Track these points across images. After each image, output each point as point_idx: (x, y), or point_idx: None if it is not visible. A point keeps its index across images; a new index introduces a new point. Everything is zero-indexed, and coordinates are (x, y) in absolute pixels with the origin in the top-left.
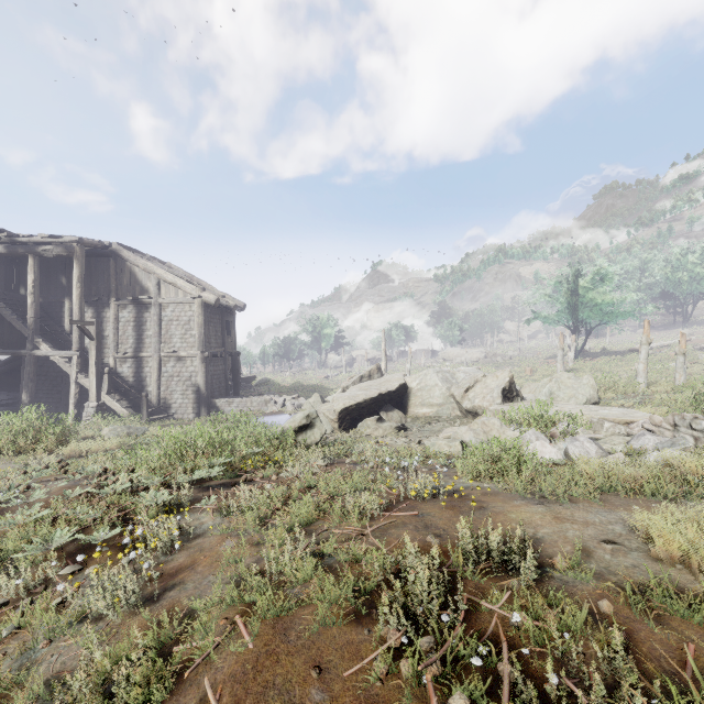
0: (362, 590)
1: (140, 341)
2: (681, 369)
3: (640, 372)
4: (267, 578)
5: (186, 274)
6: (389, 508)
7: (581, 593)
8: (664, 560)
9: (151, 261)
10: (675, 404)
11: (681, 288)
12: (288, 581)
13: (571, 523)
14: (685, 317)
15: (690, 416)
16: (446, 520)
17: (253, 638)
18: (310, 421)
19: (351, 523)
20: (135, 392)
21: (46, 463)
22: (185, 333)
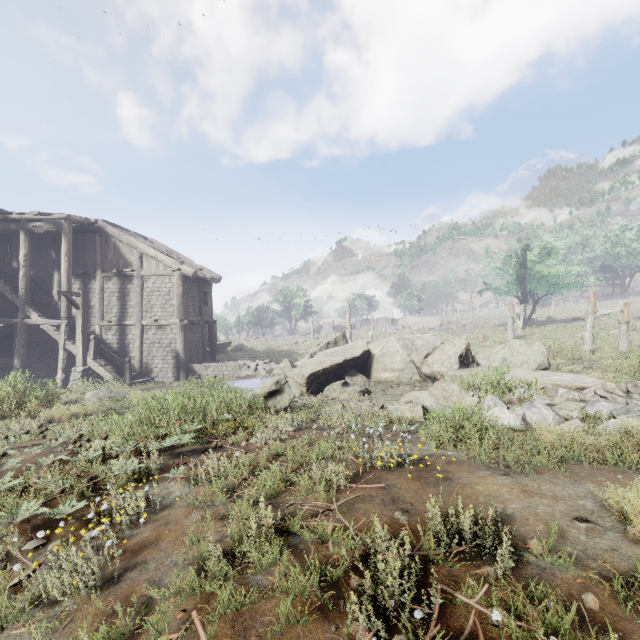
0: (329, 578)
1: (123, 310)
2: (624, 336)
3: (586, 339)
4: (230, 561)
5: (166, 249)
6: (356, 479)
7: (562, 584)
8: None
9: (134, 236)
10: (621, 369)
11: (619, 262)
12: (251, 566)
13: (540, 497)
14: (623, 288)
15: None
16: (412, 493)
17: (210, 638)
18: (280, 387)
19: (317, 495)
20: (119, 357)
21: (28, 428)
22: (165, 303)
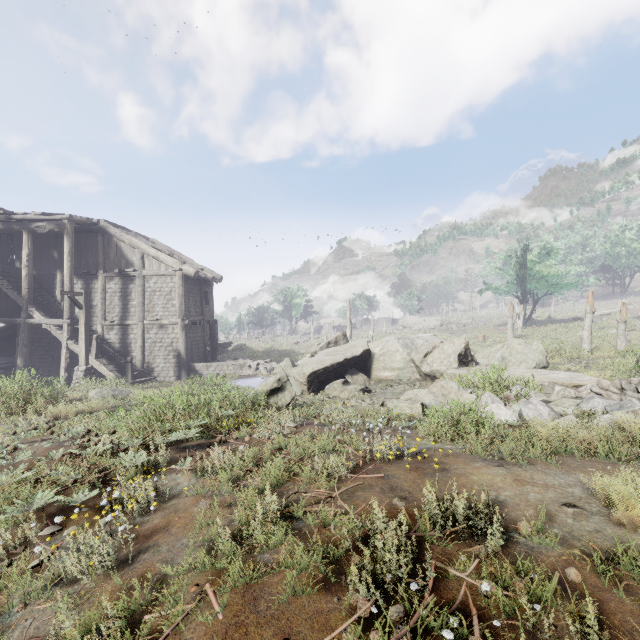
0: (331, 556)
1: (125, 310)
2: (622, 335)
3: (585, 338)
4: (238, 542)
5: (168, 249)
6: (356, 470)
7: (548, 560)
8: (627, 525)
9: (136, 237)
10: (618, 368)
11: (619, 262)
12: (259, 546)
13: (531, 485)
14: (623, 288)
15: (636, 380)
16: (410, 482)
17: (223, 607)
18: (281, 385)
19: (320, 484)
20: (121, 356)
21: (35, 424)
22: (167, 303)
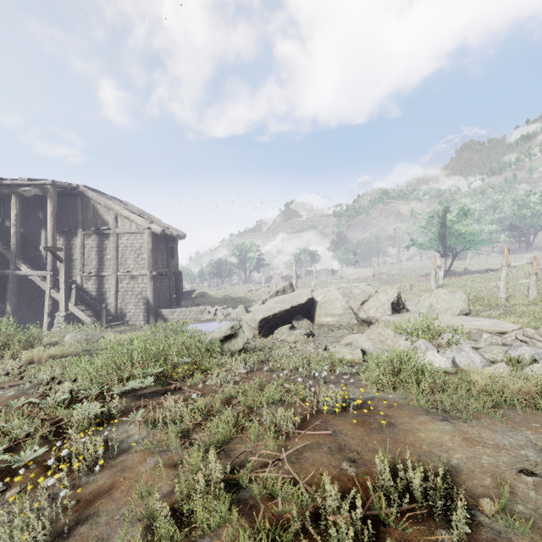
0: None
1: (101, 263)
2: (533, 286)
3: (501, 288)
4: (178, 519)
5: (139, 210)
6: (303, 424)
7: None
8: None
9: (110, 199)
10: (534, 315)
11: (525, 222)
12: (199, 528)
13: (482, 446)
14: (528, 244)
15: None
16: (358, 440)
17: None
18: (234, 332)
19: (267, 442)
20: (98, 303)
21: (9, 369)
22: (137, 257)
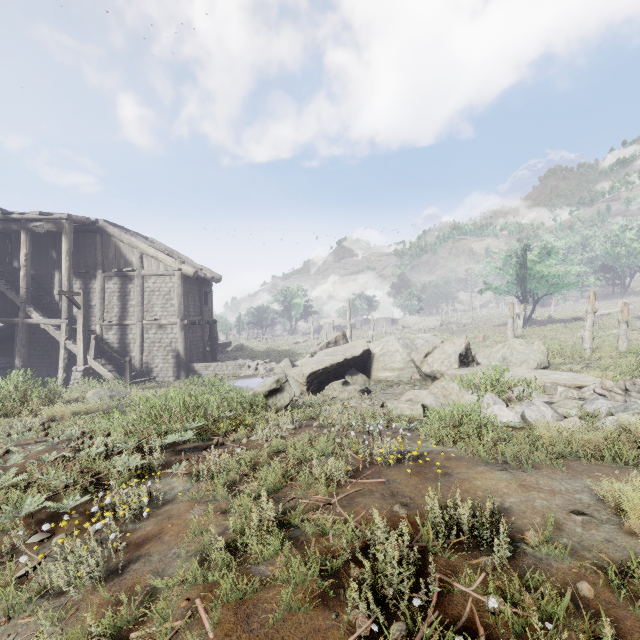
0: (329, 568)
1: (124, 310)
2: (624, 335)
3: (586, 339)
4: (232, 552)
5: (167, 248)
6: (356, 474)
7: (558, 573)
8: (639, 535)
9: (134, 236)
10: (621, 368)
11: (619, 262)
12: (253, 557)
13: (537, 491)
14: (623, 288)
15: None
16: (412, 488)
17: (214, 625)
18: (280, 386)
19: (318, 490)
20: (120, 357)
21: (30, 426)
22: (166, 303)
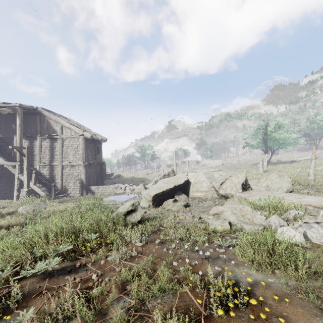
0: None
1: (52, 157)
2: None
3: (311, 174)
4: None
5: (77, 123)
6: None
7: None
8: None
9: (59, 117)
10: None
11: (313, 132)
12: None
13: None
14: (316, 145)
15: None
16: None
17: None
18: (134, 207)
19: None
20: (50, 183)
21: None
22: (75, 153)
